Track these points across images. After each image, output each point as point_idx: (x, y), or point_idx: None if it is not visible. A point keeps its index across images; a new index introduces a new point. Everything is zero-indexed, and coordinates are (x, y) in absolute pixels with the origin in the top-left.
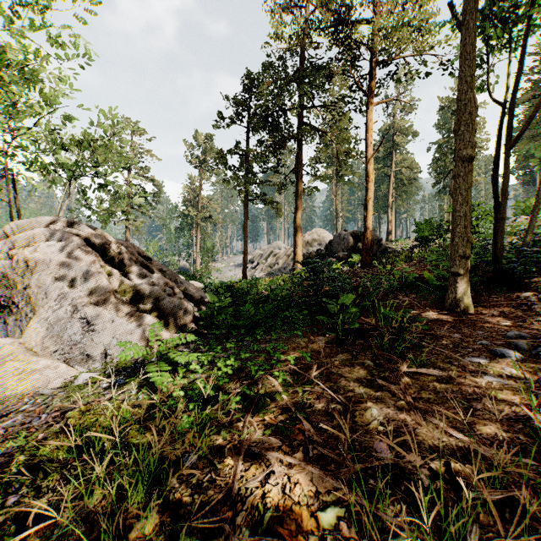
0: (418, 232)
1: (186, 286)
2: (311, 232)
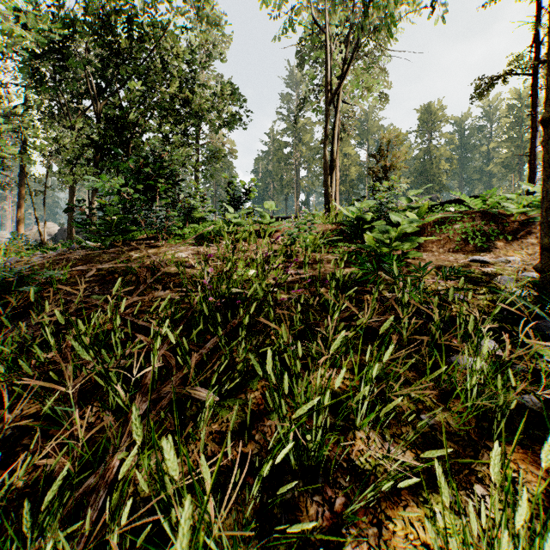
0: None
1: None
2: (41, 225)
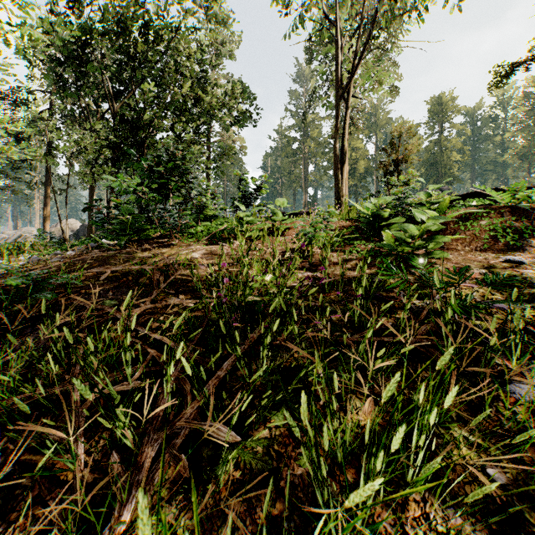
0: None
1: None
2: (65, 221)
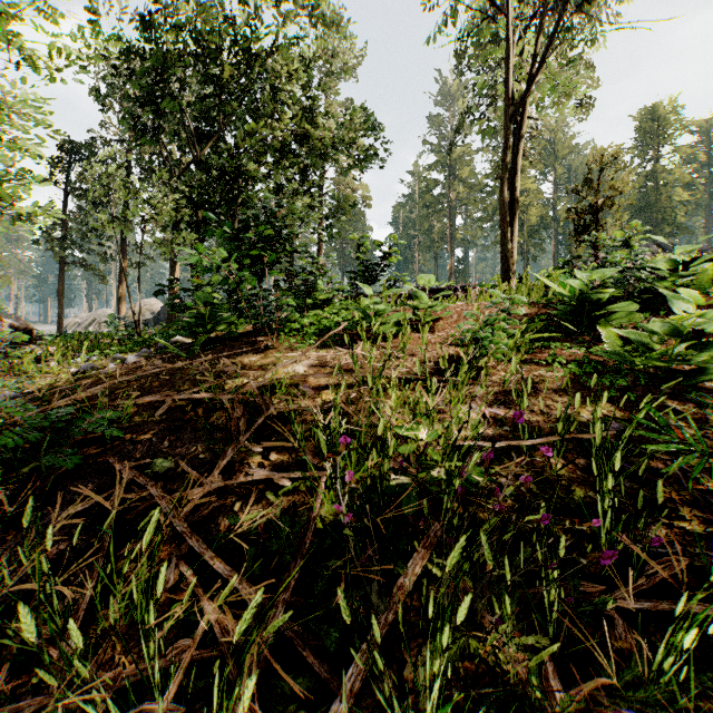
0: None
1: None
2: (144, 302)
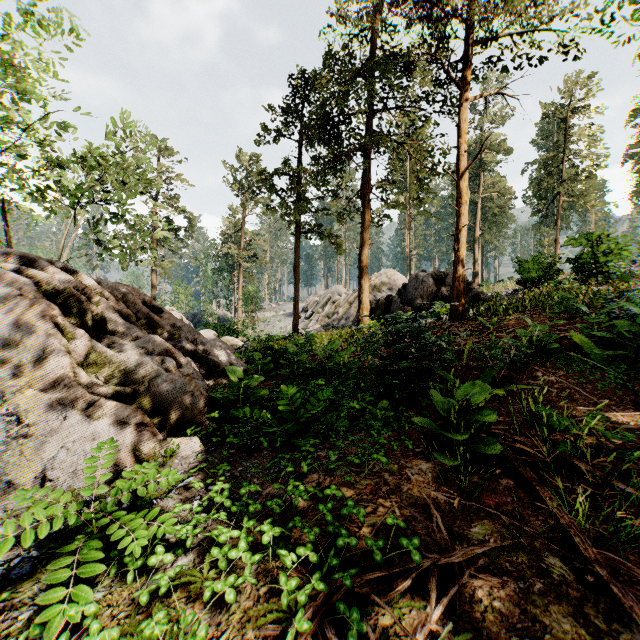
0: (522, 273)
1: (209, 348)
2: (379, 274)
